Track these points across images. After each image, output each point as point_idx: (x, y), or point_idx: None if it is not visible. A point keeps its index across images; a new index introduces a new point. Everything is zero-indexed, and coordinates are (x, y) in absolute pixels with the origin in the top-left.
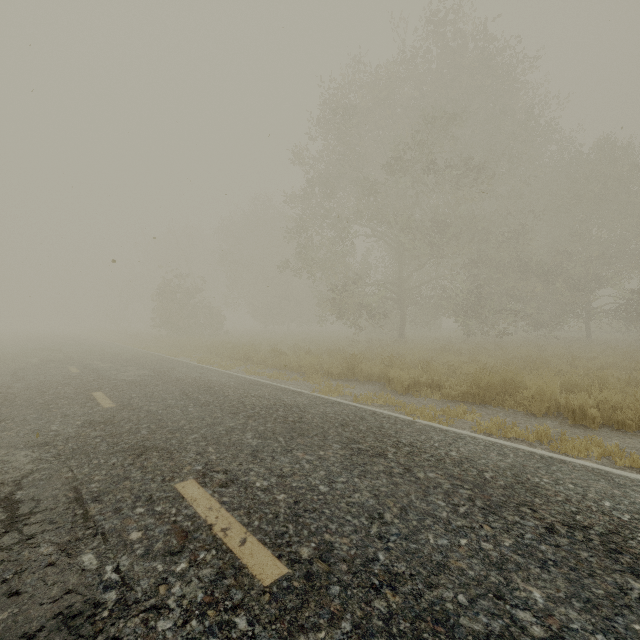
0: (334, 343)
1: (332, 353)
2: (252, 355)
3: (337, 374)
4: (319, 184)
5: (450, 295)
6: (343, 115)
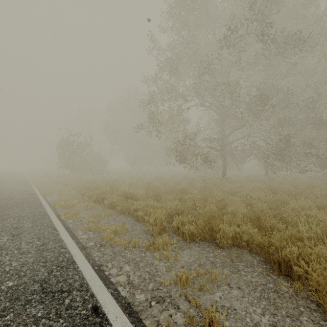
0: (178, 181)
1: (179, 196)
2: (106, 196)
3: (190, 234)
4: (166, 67)
5: (258, 146)
6: (186, 0)
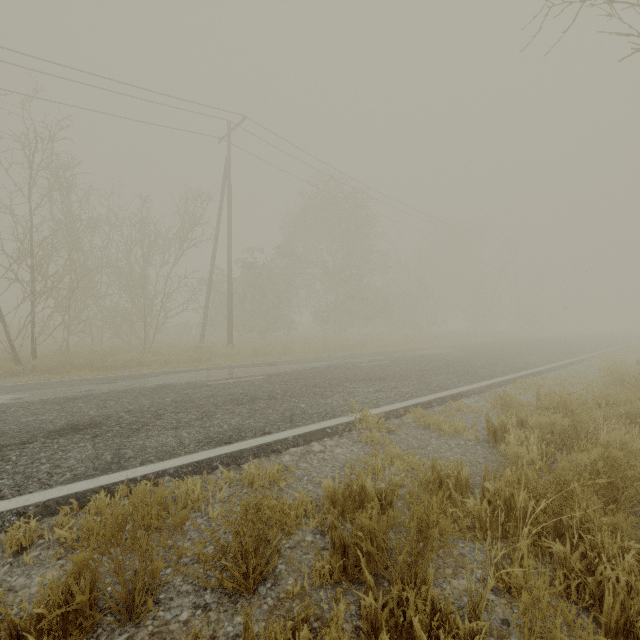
0: None
1: None
2: None
3: None
4: None
5: None
6: None
